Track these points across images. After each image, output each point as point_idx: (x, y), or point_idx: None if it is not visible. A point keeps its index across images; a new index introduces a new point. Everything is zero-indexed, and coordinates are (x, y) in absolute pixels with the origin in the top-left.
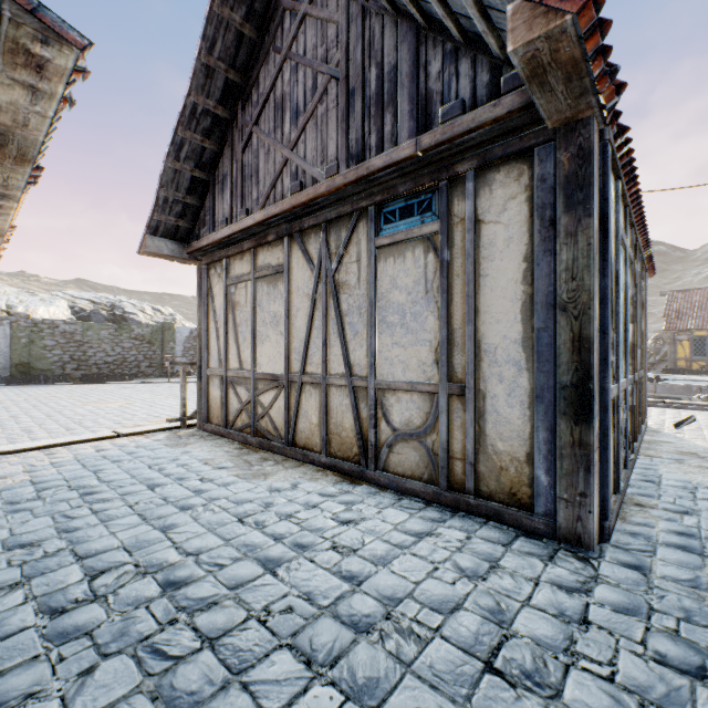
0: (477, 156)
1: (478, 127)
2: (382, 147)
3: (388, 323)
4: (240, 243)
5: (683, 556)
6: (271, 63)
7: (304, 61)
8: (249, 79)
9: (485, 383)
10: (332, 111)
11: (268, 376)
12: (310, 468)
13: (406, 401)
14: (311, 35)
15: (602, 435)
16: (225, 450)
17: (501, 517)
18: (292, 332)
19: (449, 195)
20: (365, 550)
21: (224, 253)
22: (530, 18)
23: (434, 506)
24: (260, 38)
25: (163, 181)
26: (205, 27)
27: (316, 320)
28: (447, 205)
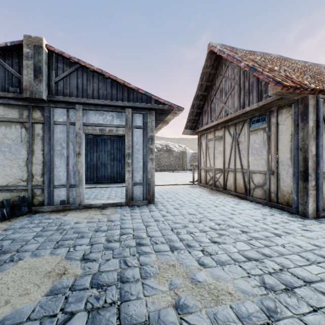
0: (277, 106)
1: (273, 101)
2: (249, 104)
3: (253, 153)
4: (210, 129)
5: None
6: (219, 78)
7: (228, 79)
8: (212, 83)
9: (279, 171)
10: (235, 93)
11: (218, 169)
12: (230, 196)
13: (258, 176)
14: (230, 71)
15: (316, 186)
16: (205, 190)
17: (283, 209)
18: (225, 156)
19: (270, 116)
20: (238, 208)
21: (205, 132)
22: (272, 88)
23: (265, 206)
24: (215, 71)
25: (189, 115)
26: (200, 76)
27: (232, 152)
28: (269, 119)
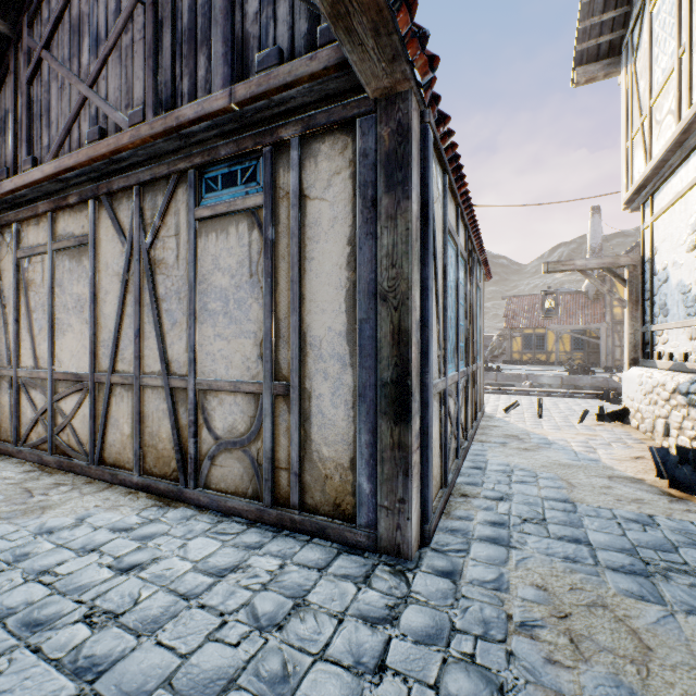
0: (301, 121)
1: (295, 82)
2: (195, 95)
3: (211, 311)
4: (34, 204)
5: (492, 551)
6: None
7: None
8: None
9: (310, 381)
10: (139, 43)
11: (69, 376)
12: (118, 491)
13: (230, 403)
14: None
15: (423, 433)
16: (2, 477)
17: (325, 532)
18: (100, 320)
19: (275, 164)
20: (134, 612)
21: (12, 216)
22: None
23: (257, 526)
24: None
25: None
26: None
27: (129, 305)
28: (272, 175)
